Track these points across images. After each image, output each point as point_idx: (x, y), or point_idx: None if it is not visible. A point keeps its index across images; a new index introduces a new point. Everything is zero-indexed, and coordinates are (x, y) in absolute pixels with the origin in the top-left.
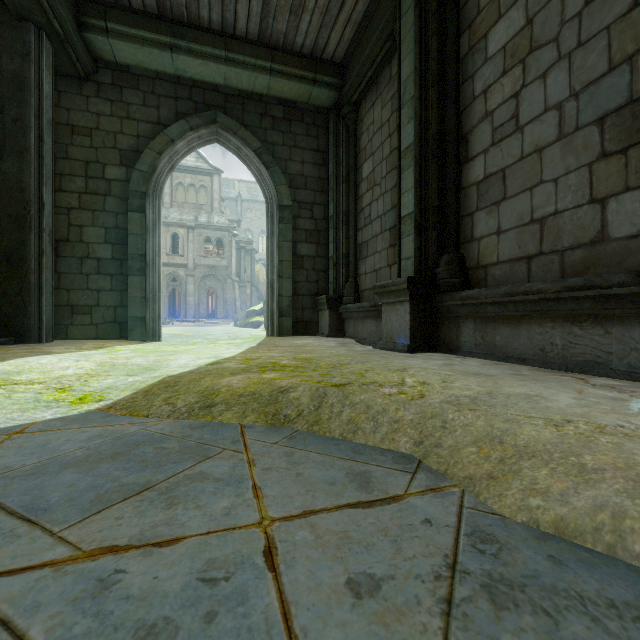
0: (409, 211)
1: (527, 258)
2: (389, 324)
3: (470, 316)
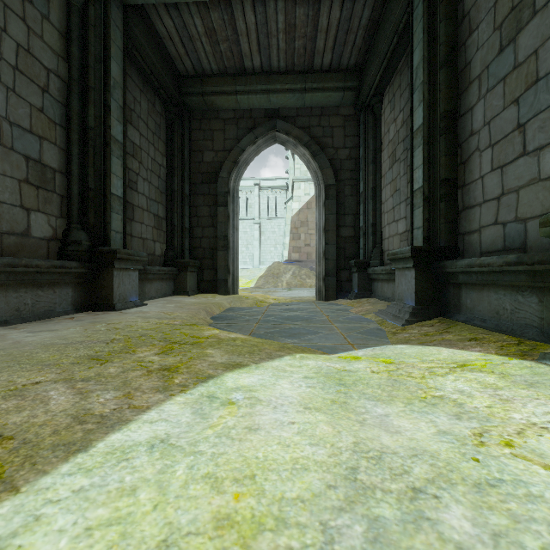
0: None
1: None
2: None
3: None
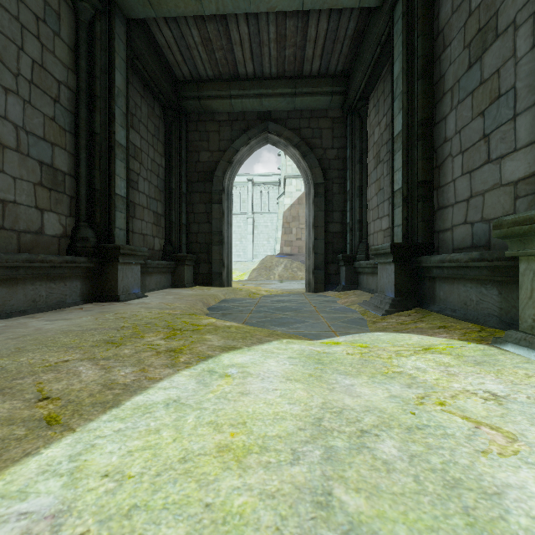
0: None
1: None
2: None
3: None
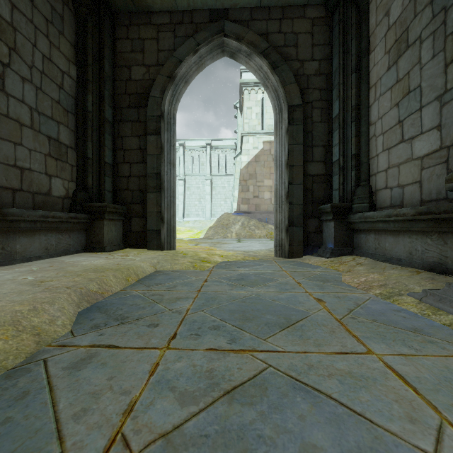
0: None
1: None
2: None
3: None
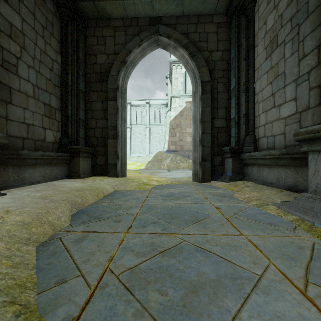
0: None
1: None
2: None
3: None
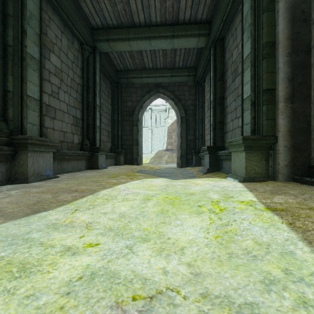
0: (35, 97)
1: (61, 141)
2: (37, 164)
3: (56, 159)
